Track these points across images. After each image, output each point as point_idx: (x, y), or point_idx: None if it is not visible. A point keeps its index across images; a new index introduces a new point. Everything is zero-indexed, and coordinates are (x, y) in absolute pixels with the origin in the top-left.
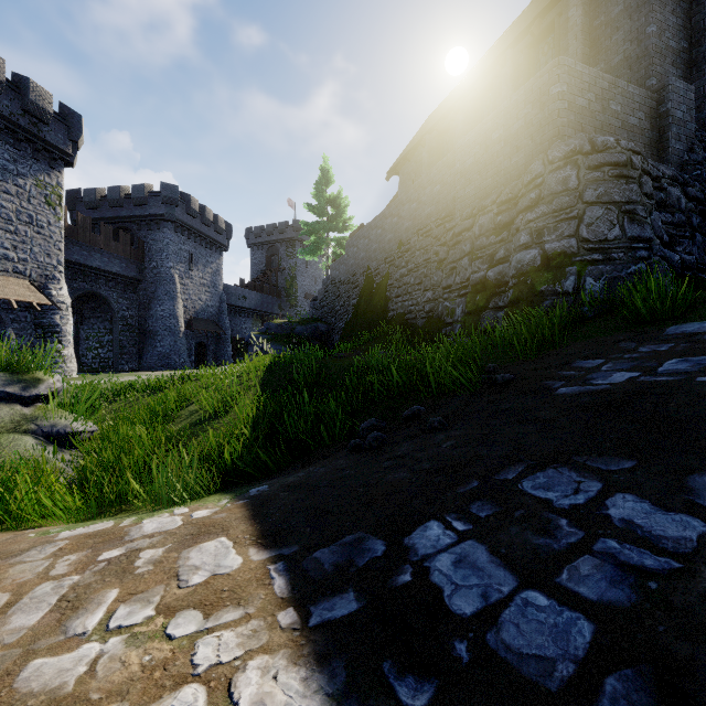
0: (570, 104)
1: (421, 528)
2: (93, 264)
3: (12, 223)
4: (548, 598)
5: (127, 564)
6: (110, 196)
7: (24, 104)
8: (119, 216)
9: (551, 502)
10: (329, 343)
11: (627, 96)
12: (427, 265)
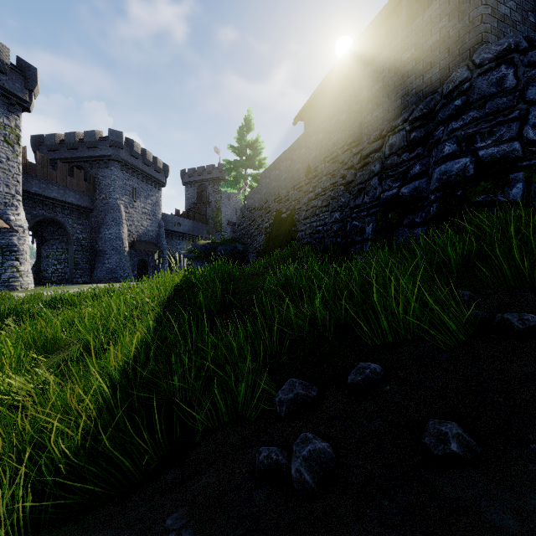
0: (493, 9)
1: None
2: (50, 195)
3: None
4: None
5: None
6: (67, 140)
7: None
8: (75, 157)
9: None
10: (245, 260)
11: None
12: (334, 188)
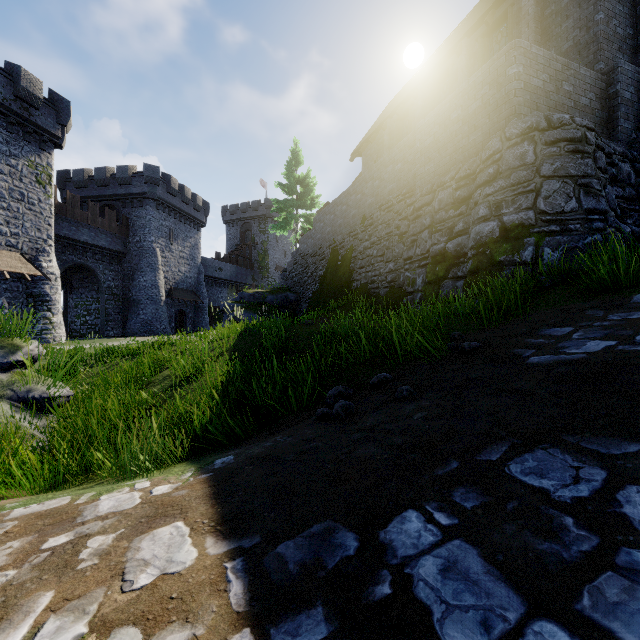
0: (526, 84)
1: (398, 520)
2: (81, 238)
3: (5, 200)
4: (571, 635)
5: (71, 555)
6: (97, 176)
7: (16, 90)
8: (105, 195)
9: (547, 493)
10: (297, 311)
11: (578, 77)
12: (389, 238)
